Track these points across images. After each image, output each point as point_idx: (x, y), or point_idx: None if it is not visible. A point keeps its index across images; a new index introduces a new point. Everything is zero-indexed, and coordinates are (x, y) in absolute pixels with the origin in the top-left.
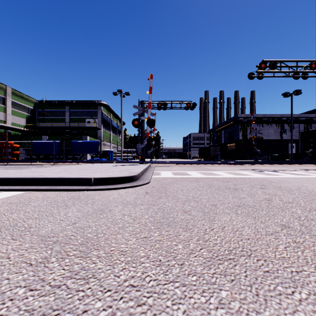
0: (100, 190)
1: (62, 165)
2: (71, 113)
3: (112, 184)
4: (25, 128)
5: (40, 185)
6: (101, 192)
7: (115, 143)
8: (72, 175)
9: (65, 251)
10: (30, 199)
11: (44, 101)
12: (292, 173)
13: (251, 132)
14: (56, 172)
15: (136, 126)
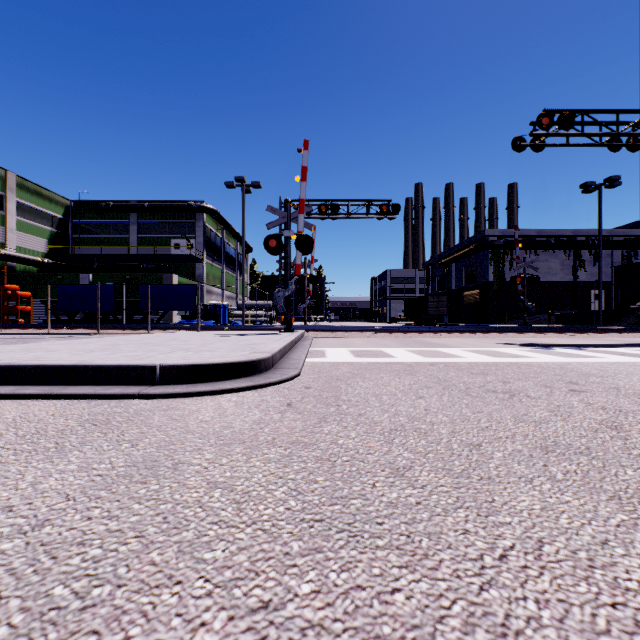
0: (173, 396)
1: (115, 335)
2: (141, 228)
3: (207, 382)
4: (47, 257)
5: (28, 385)
6: (173, 404)
7: (233, 290)
8: (113, 358)
9: None
10: None
11: (86, 203)
12: (618, 351)
13: (513, 266)
14: (83, 351)
15: (272, 251)
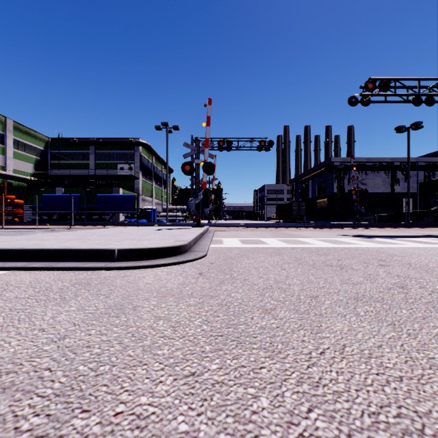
0: (127, 269)
1: (81, 229)
2: (97, 156)
3: (147, 259)
4: (33, 176)
5: (34, 261)
6: (127, 273)
7: (160, 199)
8: (86, 245)
9: (17, 415)
10: (8, 285)
11: (60, 139)
12: (417, 240)
13: (350, 182)
14: (65, 240)
15: (187, 173)
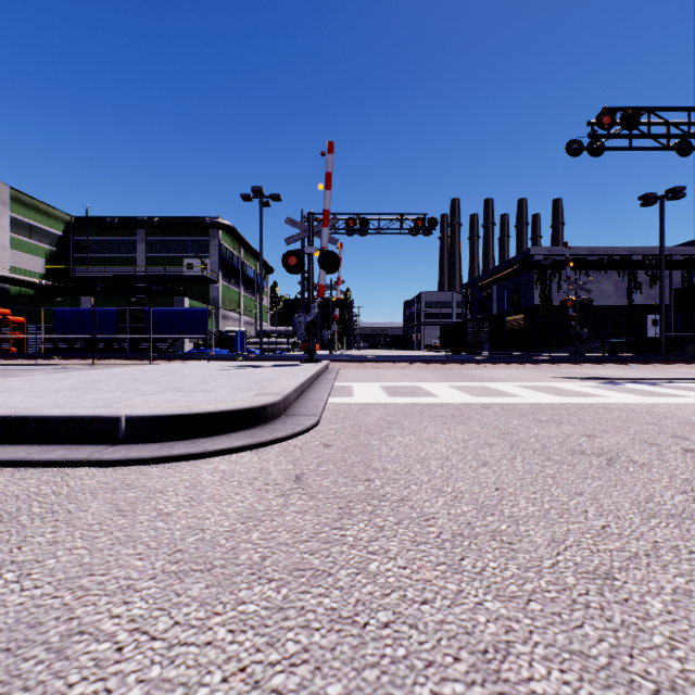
0: (137, 463)
1: (112, 366)
2: (149, 246)
3: (191, 438)
4: (45, 279)
5: None
6: (132, 476)
7: (252, 315)
8: (72, 404)
9: None
10: None
11: (89, 218)
12: None
13: (561, 288)
14: (46, 391)
15: (291, 270)
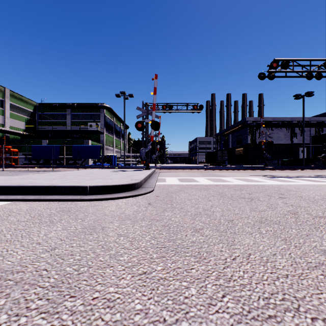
0: (96, 200)
1: (61, 171)
2: (72, 116)
3: (111, 193)
4: (25, 131)
5: (28, 195)
6: (97, 203)
7: (119, 148)
8: (66, 182)
9: (27, 299)
10: (11, 212)
11: (44, 104)
12: (308, 179)
13: (260, 135)
14: (50, 179)
15: (139, 129)
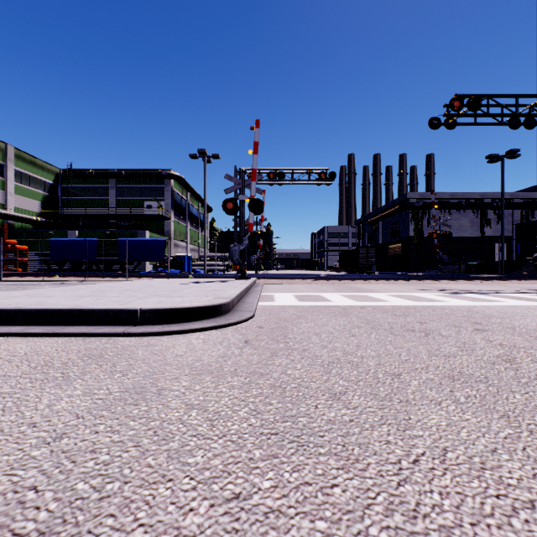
0: (152, 335)
1: (98, 282)
2: (119, 192)
3: (179, 323)
4: (40, 216)
5: (33, 325)
6: (153, 341)
7: (196, 244)
8: (101, 303)
9: None
10: None
11: (73, 170)
12: (516, 296)
13: (430, 223)
14: (75, 296)
15: (229, 212)
